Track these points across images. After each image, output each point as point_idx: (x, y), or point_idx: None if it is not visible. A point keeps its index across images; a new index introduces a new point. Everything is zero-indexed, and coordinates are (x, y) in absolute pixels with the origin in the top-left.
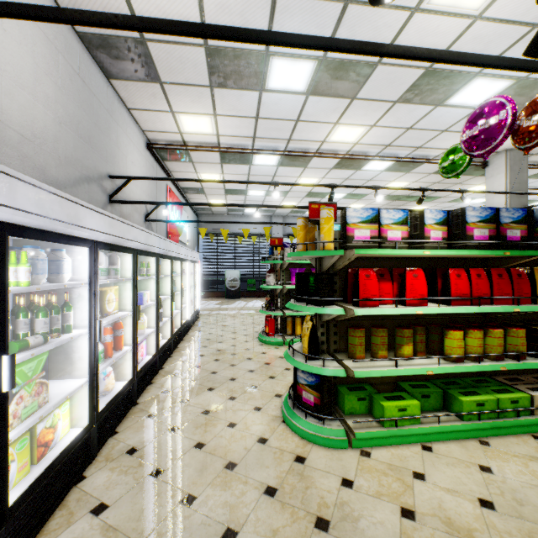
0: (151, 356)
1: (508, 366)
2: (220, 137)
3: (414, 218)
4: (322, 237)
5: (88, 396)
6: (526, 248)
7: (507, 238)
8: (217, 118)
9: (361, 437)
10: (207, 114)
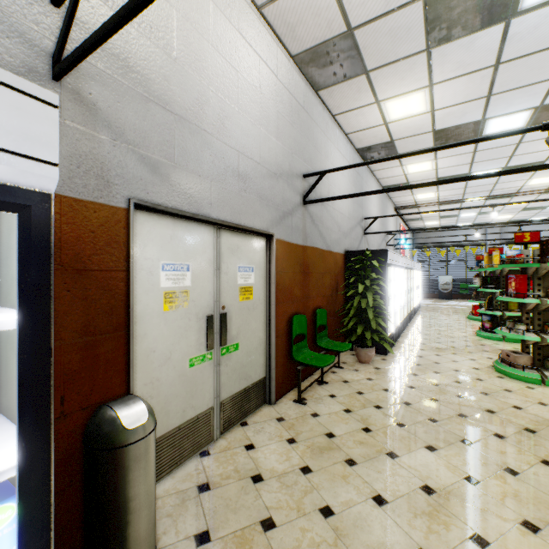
0: (409, 312)
1: None
2: (439, 197)
3: None
4: (493, 262)
5: (403, 311)
6: None
7: None
8: (438, 192)
9: (508, 338)
10: (432, 192)
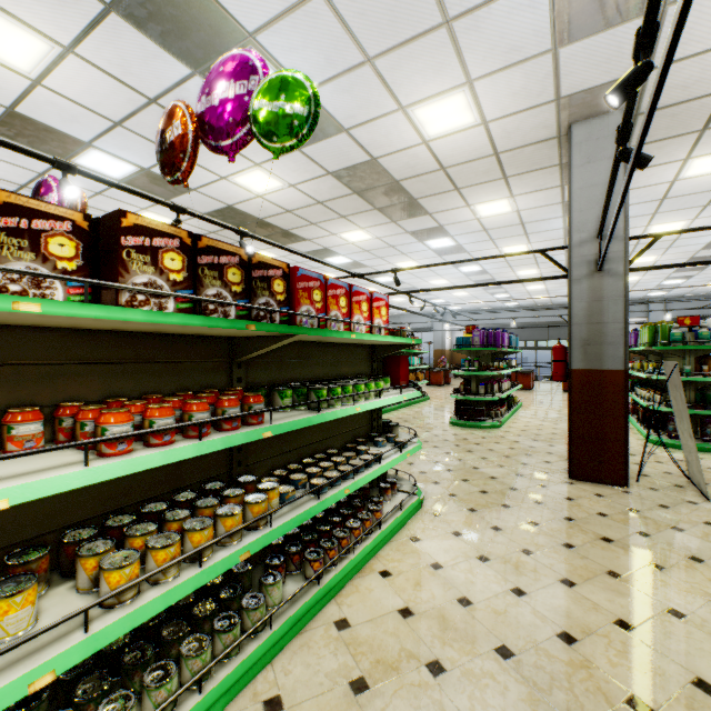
0: None
1: None
2: None
3: None
4: None
5: None
6: None
7: None
8: None
9: None
10: None
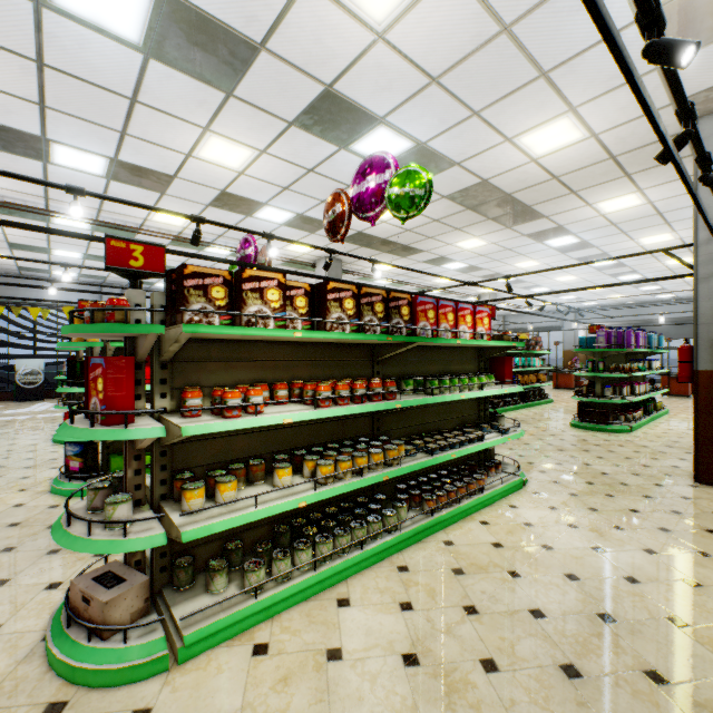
0: None
1: None
2: None
3: None
4: None
5: None
6: None
7: None
8: None
9: None
10: None
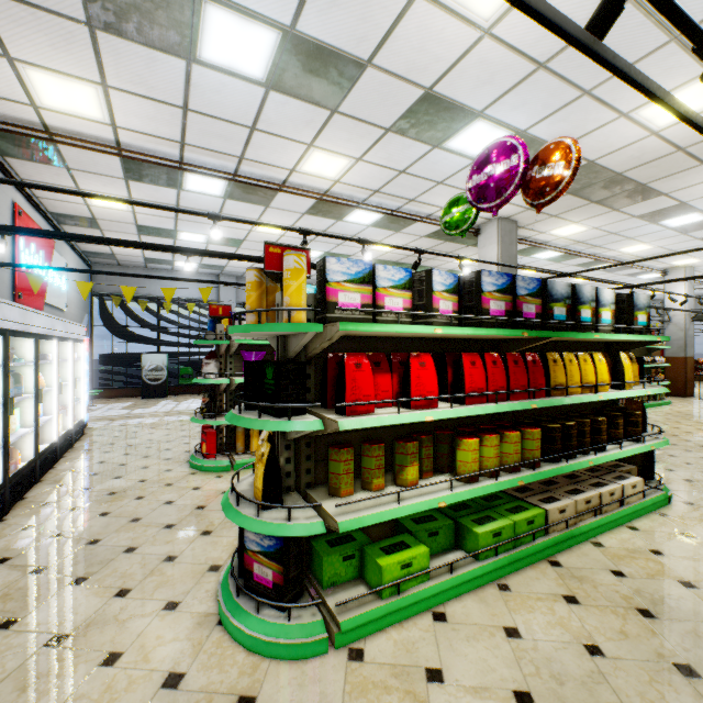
0: None
1: (526, 479)
2: (120, 130)
3: (418, 282)
4: (287, 301)
5: None
6: (541, 328)
7: (523, 314)
8: (109, 93)
9: (349, 627)
10: (88, 80)
